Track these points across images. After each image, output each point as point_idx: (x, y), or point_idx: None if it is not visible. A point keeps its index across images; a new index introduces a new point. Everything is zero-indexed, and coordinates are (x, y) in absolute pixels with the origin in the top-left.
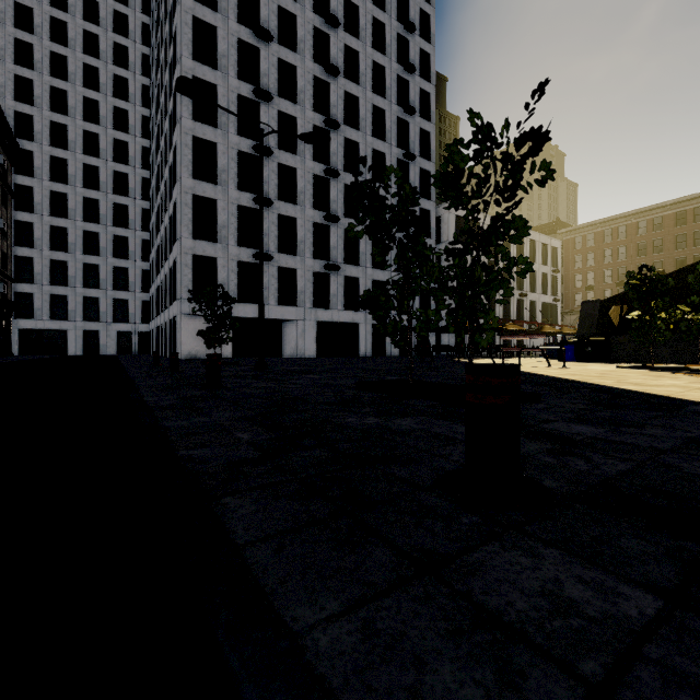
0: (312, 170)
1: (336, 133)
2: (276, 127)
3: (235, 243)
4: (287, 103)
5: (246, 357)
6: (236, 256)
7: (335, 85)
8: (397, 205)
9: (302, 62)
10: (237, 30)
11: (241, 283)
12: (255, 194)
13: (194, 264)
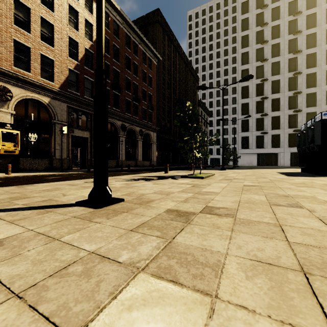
0: (287, 95)
1: (301, 75)
2: (270, 87)
3: (254, 130)
4: (275, 76)
5: (262, 165)
6: (255, 134)
7: (300, 56)
8: None
9: (282, 58)
10: (255, 64)
11: (257, 142)
12: (262, 112)
13: (242, 139)
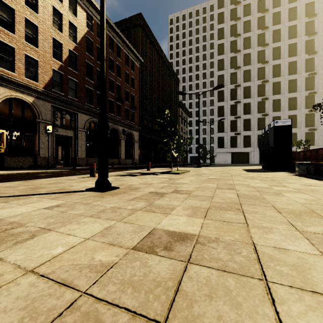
0: (257, 100)
1: (268, 83)
2: (242, 92)
3: (229, 131)
4: (246, 83)
5: (236, 163)
6: (229, 135)
7: (267, 66)
8: (306, 97)
9: (253, 66)
10: (230, 71)
11: (231, 142)
12: (236, 115)
13: (218, 139)
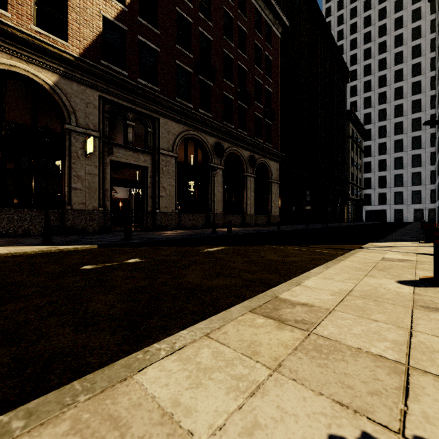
0: None
1: None
2: None
3: None
4: None
5: None
6: None
7: None
8: None
9: None
10: None
11: None
12: None
13: None
